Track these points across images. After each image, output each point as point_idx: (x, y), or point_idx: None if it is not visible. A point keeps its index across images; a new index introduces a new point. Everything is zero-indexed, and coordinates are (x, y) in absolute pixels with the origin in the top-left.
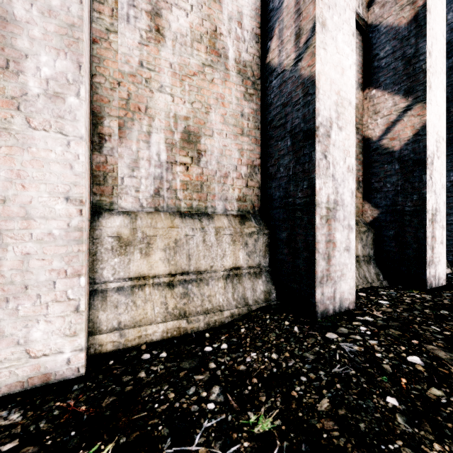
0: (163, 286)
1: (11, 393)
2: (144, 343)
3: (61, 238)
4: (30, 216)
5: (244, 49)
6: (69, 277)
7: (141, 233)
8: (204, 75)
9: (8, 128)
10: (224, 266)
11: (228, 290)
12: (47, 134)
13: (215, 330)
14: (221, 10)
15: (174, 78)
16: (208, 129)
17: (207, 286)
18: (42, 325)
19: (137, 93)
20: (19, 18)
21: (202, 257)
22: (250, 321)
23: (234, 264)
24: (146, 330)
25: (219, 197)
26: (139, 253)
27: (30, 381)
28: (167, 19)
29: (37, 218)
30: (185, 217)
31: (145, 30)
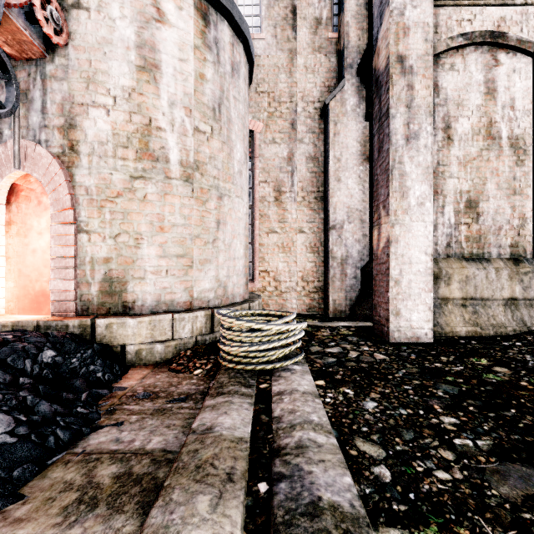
0: (459, 305)
1: (404, 342)
2: (455, 336)
3: (423, 273)
4: (411, 262)
5: (516, 126)
6: (426, 292)
7: (445, 271)
8: (482, 157)
9: (403, 223)
10: (502, 296)
11: (508, 314)
12: (418, 223)
13: (503, 337)
14: (495, 104)
15: (459, 166)
16: (485, 196)
17: (490, 309)
18: (416, 314)
19: (436, 182)
20: (407, 172)
21: (485, 288)
22: (533, 335)
23: (511, 295)
24: (455, 329)
25: (494, 245)
26: (444, 283)
27: (411, 339)
28: (455, 128)
29: (414, 263)
30: (468, 261)
31: (440, 141)
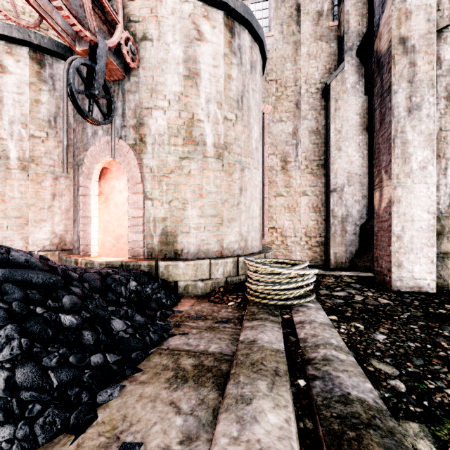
0: None
1: (406, 291)
2: None
3: (425, 229)
4: (413, 220)
5: None
6: (428, 247)
7: (447, 228)
8: None
9: (405, 185)
10: None
11: None
12: (420, 185)
13: None
14: None
15: None
16: None
17: None
18: (418, 266)
19: (438, 147)
20: (409, 140)
21: None
22: None
23: None
24: None
25: None
26: (446, 239)
27: (413, 288)
28: None
29: (416, 221)
30: None
31: (443, 109)
